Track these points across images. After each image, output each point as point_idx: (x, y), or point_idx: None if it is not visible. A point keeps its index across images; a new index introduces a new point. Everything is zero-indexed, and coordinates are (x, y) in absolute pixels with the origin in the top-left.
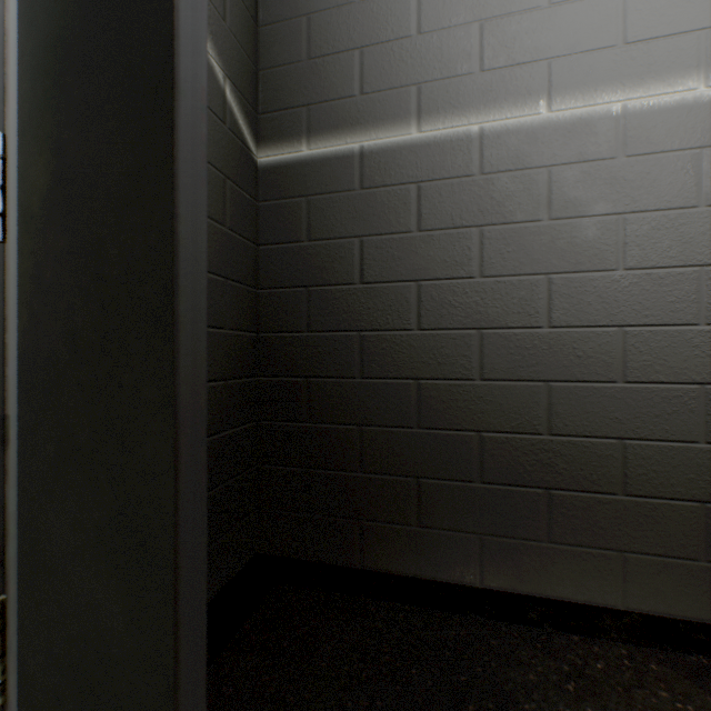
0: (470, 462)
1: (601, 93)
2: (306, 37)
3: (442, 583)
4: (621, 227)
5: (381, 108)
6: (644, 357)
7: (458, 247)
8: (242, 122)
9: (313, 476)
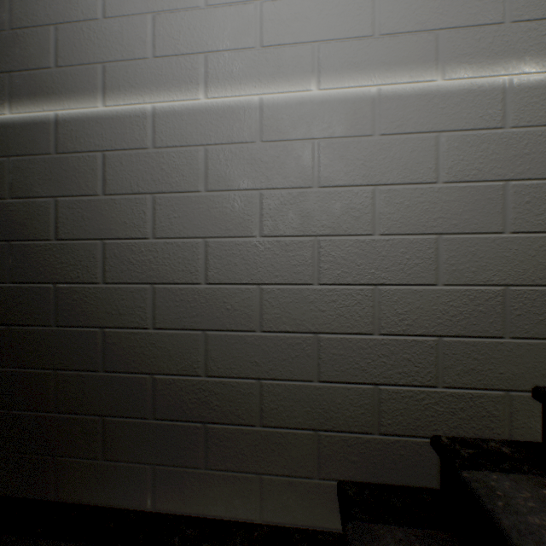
0: (145, 401)
1: (245, 86)
2: (8, 8)
3: (121, 511)
4: (259, 200)
5: (73, 81)
6: (276, 310)
7: (136, 210)
8: None
9: (15, 417)
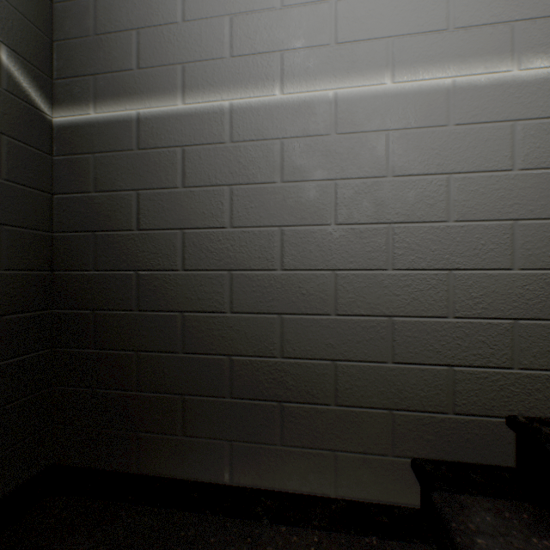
0: (223, 381)
1: (320, 82)
2: (93, 15)
3: (200, 483)
4: (334, 190)
5: (154, 81)
6: (350, 295)
7: (214, 201)
8: (28, 85)
9: (99, 395)
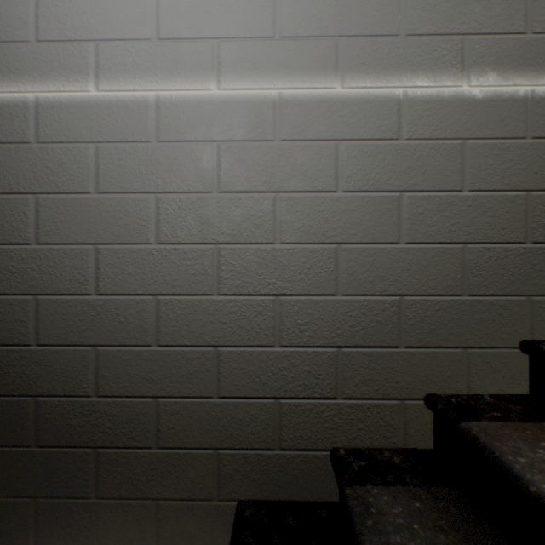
0: (27, 427)
1: (140, 81)
2: None
3: None
4: (156, 205)
5: None
6: (174, 323)
7: (16, 212)
8: None
9: None
